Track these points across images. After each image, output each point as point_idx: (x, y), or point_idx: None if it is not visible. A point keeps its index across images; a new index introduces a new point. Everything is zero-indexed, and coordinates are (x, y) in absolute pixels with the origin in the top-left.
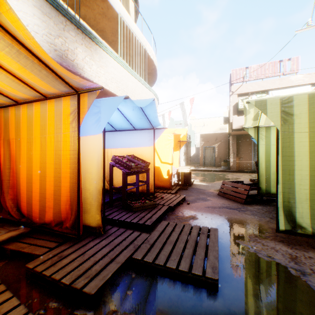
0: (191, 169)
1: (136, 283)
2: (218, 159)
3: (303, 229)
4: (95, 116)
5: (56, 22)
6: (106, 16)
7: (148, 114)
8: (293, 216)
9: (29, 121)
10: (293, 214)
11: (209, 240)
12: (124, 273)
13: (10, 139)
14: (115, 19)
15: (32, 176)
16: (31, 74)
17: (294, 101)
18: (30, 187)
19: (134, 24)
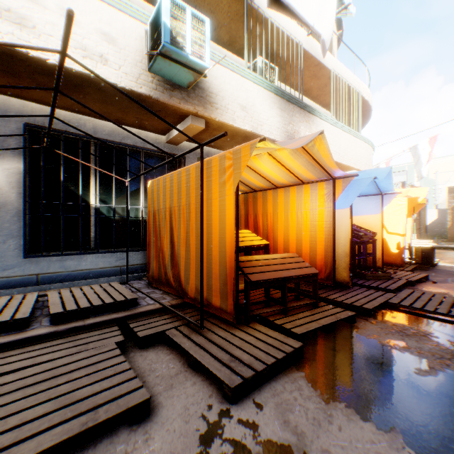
0: None
1: (396, 315)
2: None
3: None
4: (343, 194)
5: (288, 112)
6: (316, 76)
7: (379, 181)
8: None
9: (285, 200)
10: None
11: None
12: (382, 311)
13: (267, 213)
14: (326, 75)
15: (288, 240)
16: (309, 173)
17: None
18: (286, 248)
19: (346, 71)
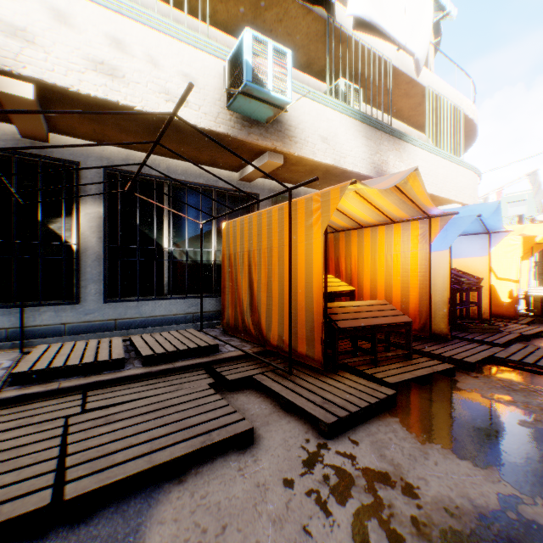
0: None
1: (502, 371)
2: None
3: None
4: (440, 234)
5: (374, 141)
6: (407, 95)
7: (485, 218)
8: None
9: (372, 241)
10: None
11: None
12: (487, 366)
13: (350, 256)
14: (420, 93)
15: (375, 287)
16: (401, 211)
17: None
18: (373, 296)
19: (444, 86)
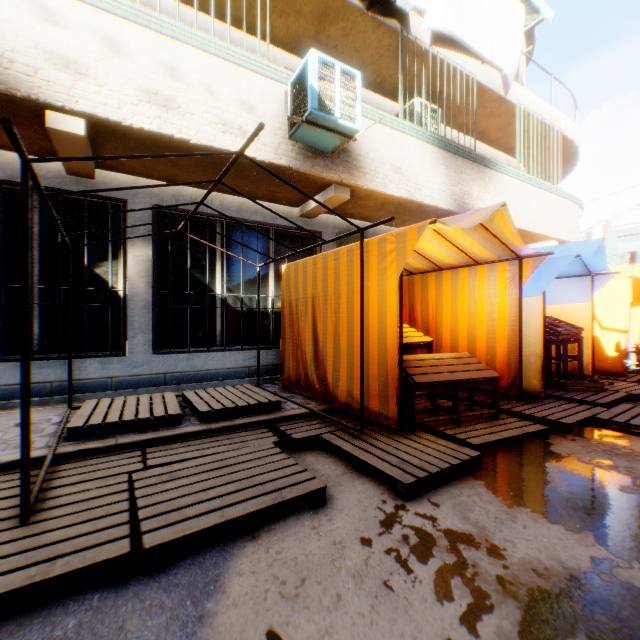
0: None
1: (604, 434)
2: None
3: None
4: (532, 278)
5: (455, 169)
6: (494, 114)
7: (586, 258)
8: None
9: (453, 285)
10: None
11: None
12: (586, 428)
13: (427, 303)
14: (509, 112)
15: (456, 338)
16: (486, 251)
17: None
18: (454, 348)
19: (538, 103)
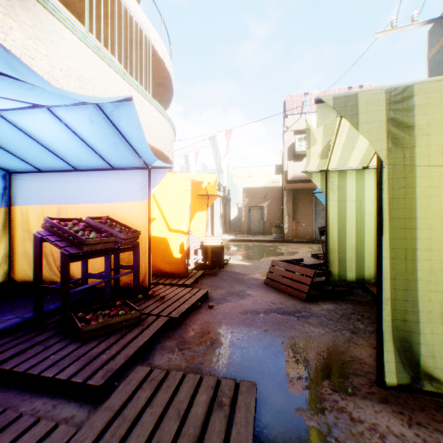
0: (230, 238)
1: None
2: (268, 223)
3: (437, 381)
4: None
5: None
6: None
7: (129, 136)
8: (415, 353)
9: None
10: (415, 348)
11: (231, 434)
12: None
13: None
14: None
15: None
16: None
17: (416, 97)
18: None
19: None
